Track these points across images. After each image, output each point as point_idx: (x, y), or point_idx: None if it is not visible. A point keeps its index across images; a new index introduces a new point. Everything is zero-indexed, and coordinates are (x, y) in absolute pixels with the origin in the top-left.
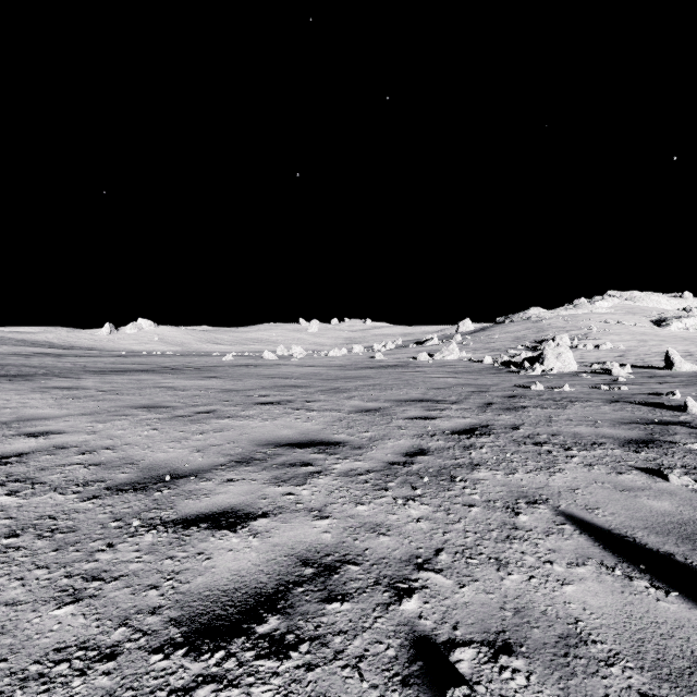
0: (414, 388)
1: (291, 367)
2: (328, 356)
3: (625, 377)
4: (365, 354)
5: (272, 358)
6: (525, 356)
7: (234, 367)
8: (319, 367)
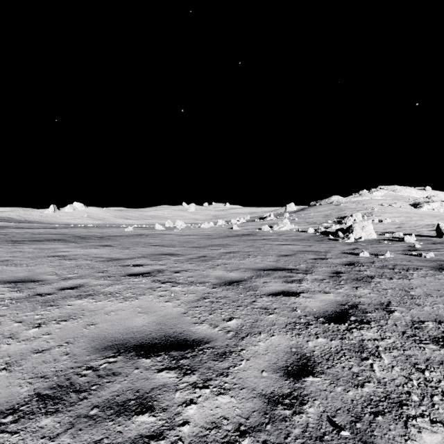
0: (266, 255)
1: (172, 236)
2: (200, 227)
3: (416, 243)
4: (226, 226)
5: (161, 229)
6: (335, 228)
7: (130, 236)
8: (193, 236)
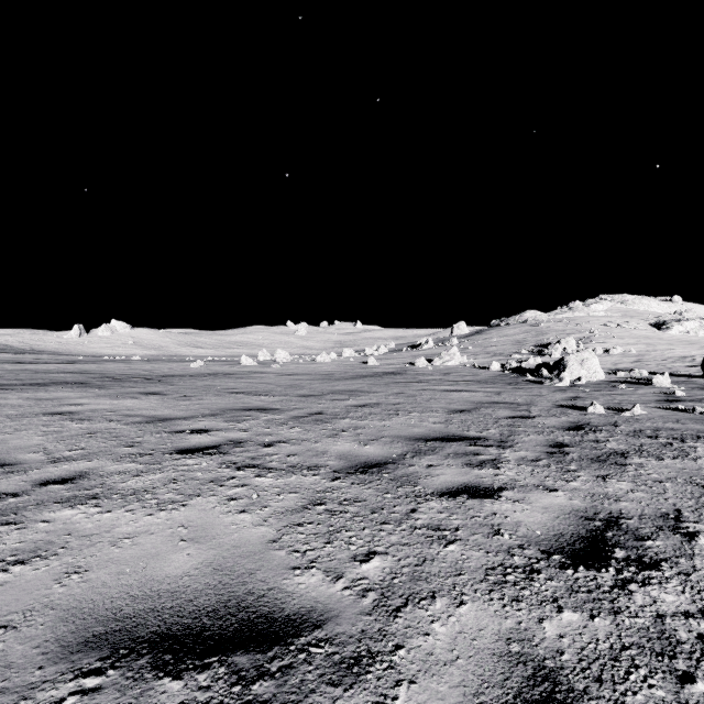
0: (427, 410)
1: (268, 376)
2: (315, 361)
3: (674, 389)
4: (356, 359)
5: (251, 364)
6: (533, 362)
7: (197, 376)
8: (302, 376)
